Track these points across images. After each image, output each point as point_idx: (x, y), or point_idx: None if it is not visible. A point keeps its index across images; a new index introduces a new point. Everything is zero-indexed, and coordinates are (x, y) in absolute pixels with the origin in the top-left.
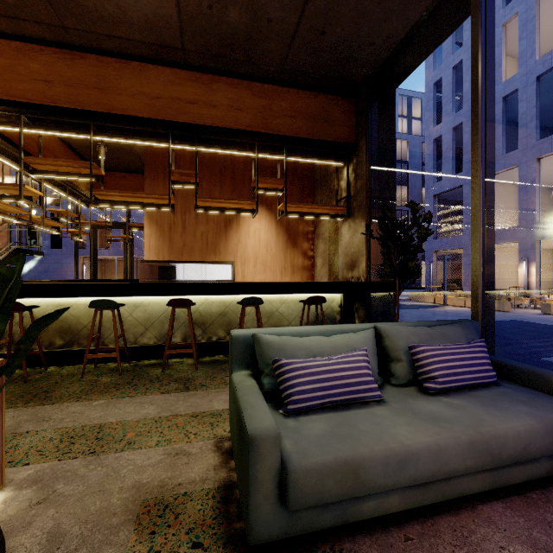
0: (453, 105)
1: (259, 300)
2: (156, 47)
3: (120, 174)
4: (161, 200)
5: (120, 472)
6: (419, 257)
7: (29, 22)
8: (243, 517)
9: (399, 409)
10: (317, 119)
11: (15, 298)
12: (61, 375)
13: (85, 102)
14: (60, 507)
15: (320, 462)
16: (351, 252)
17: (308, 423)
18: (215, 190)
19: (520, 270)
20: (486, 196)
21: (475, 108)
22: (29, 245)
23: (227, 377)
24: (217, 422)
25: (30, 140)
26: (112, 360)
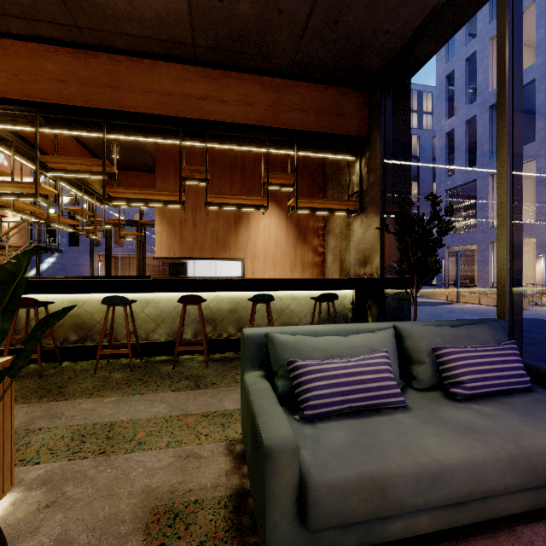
0: (465, 98)
1: (270, 297)
2: (167, 44)
3: (133, 172)
4: (172, 197)
5: (130, 474)
6: None
7: (45, 22)
8: (258, 533)
9: (425, 417)
10: (329, 113)
11: (20, 296)
12: (75, 370)
13: (98, 100)
14: (69, 512)
15: (344, 478)
16: (363, 248)
17: (326, 431)
18: (225, 187)
19: (538, 267)
20: (513, 187)
21: (501, 93)
22: (49, 243)
23: (238, 375)
24: (228, 423)
25: (47, 140)
26: (124, 356)
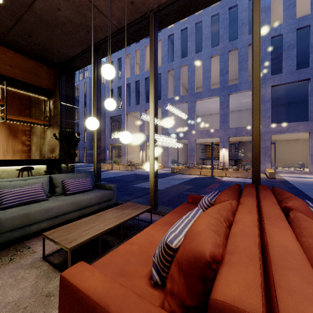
0: (118, 76)
1: None
2: None
3: None
4: None
5: None
6: (105, 147)
7: None
8: None
9: (53, 200)
10: (29, 72)
11: None
12: None
13: None
14: None
15: (13, 215)
16: (52, 144)
17: (10, 210)
18: None
19: (140, 154)
20: (98, 129)
21: (94, 98)
22: None
23: None
24: None
25: None
26: None
